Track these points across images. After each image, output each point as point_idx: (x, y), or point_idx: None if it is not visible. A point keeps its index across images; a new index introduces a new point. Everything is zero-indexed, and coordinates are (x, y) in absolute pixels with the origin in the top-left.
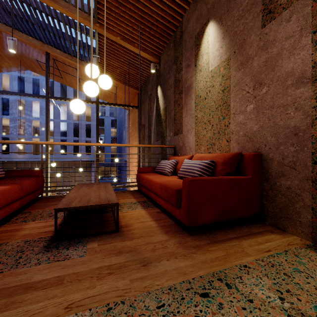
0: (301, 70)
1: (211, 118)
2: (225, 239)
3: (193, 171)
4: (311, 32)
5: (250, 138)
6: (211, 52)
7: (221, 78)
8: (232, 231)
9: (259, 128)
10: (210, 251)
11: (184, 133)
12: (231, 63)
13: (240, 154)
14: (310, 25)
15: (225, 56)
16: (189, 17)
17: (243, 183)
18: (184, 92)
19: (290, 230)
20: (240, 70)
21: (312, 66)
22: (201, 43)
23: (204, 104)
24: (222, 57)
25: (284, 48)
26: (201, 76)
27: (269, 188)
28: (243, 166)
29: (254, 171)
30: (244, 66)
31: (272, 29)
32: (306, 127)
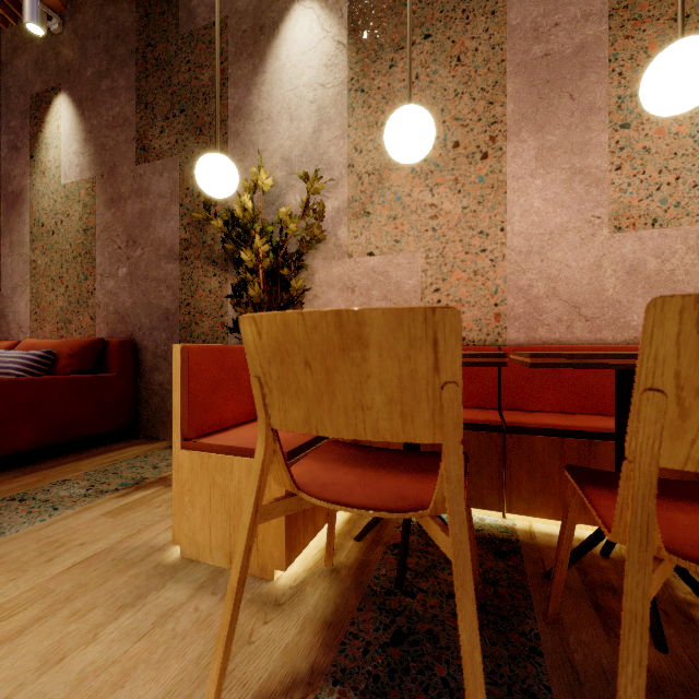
0: (172, 243)
1: (64, 272)
2: (54, 466)
3: (8, 371)
4: (179, 203)
5: (124, 317)
6: (64, 150)
7: (83, 207)
8: (75, 455)
9: (134, 304)
10: (14, 483)
11: (4, 291)
12: (98, 191)
13: (102, 341)
14: (179, 194)
15: (88, 172)
16: (18, 45)
17: (101, 383)
18: (5, 200)
19: (163, 436)
20: (110, 208)
21: (180, 242)
22: (45, 121)
23: (52, 242)
24: (84, 172)
25: (158, 207)
26: (46, 186)
27: (144, 388)
28: (107, 359)
29: (122, 365)
30: (116, 205)
31: (147, 175)
32: (176, 310)
